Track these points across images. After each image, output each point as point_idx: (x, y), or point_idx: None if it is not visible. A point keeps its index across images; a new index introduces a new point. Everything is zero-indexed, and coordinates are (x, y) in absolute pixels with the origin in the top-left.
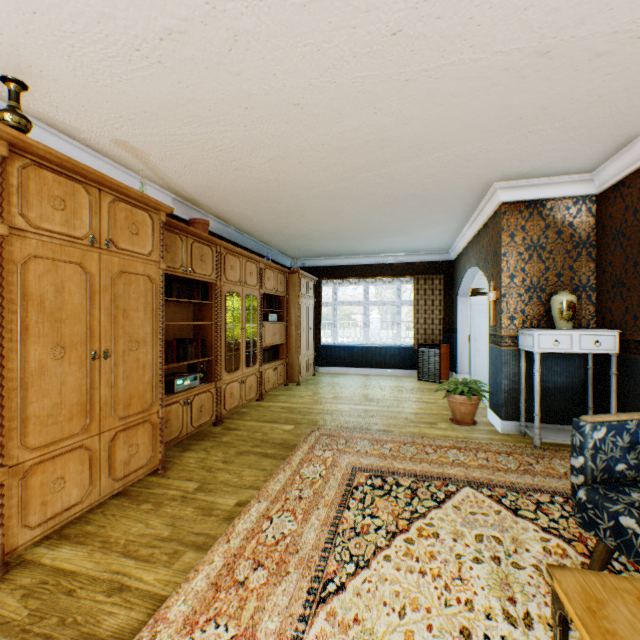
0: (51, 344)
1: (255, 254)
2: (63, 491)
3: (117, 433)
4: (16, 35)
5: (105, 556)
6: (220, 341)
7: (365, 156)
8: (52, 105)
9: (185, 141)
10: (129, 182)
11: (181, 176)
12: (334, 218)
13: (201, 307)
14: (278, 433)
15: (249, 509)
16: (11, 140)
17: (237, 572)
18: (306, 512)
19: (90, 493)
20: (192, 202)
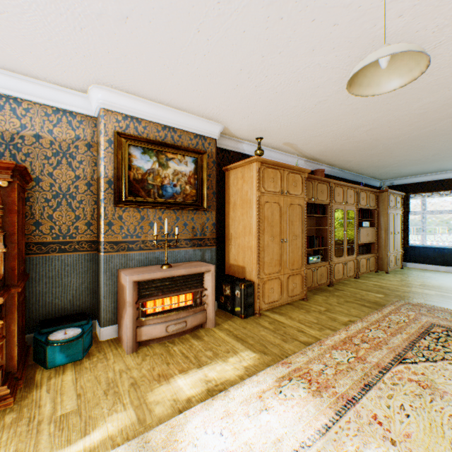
0: (269, 235)
1: (351, 182)
2: (273, 293)
3: (289, 276)
4: (261, 122)
5: (291, 321)
6: (331, 238)
7: (444, 111)
8: (264, 138)
9: (316, 135)
10: (285, 158)
11: (311, 150)
12: (419, 150)
13: (319, 218)
14: (371, 297)
15: (356, 323)
16: (261, 161)
17: (353, 341)
18: (392, 333)
19: (280, 298)
20: (314, 160)
